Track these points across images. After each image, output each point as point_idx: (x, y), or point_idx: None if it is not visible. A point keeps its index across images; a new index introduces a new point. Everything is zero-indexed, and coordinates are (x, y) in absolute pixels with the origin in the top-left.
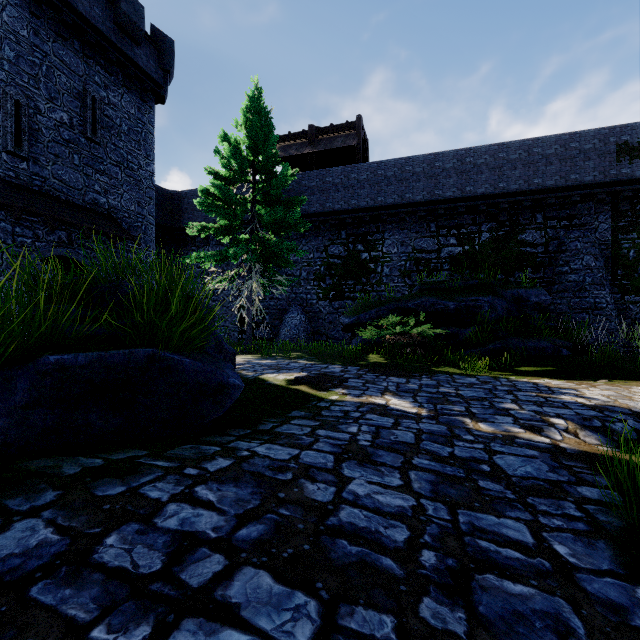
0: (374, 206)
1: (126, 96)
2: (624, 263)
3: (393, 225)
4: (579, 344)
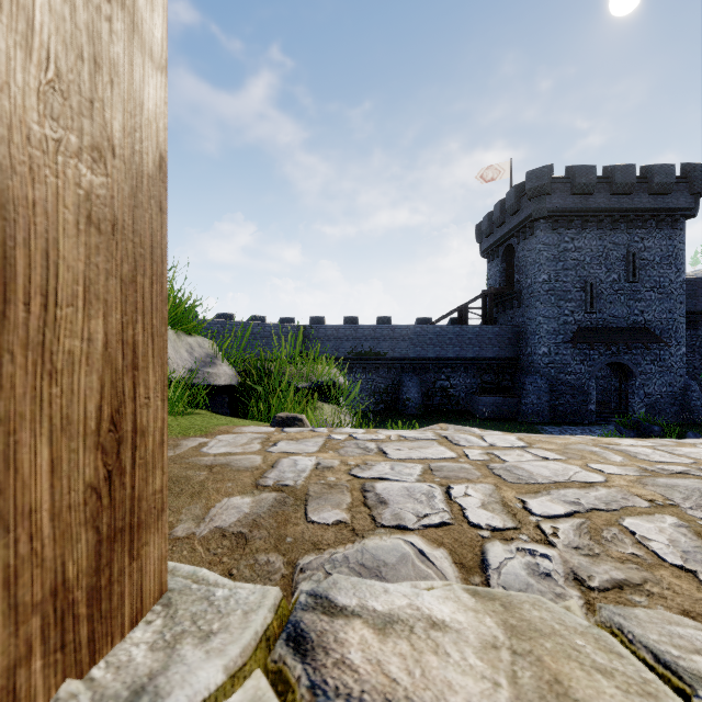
0: None
1: (658, 235)
2: None
3: None
4: None
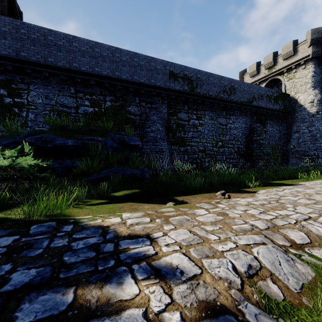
0: (17, 58)
1: None
2: (172, 130)
3: (38, 80)
4: (155, 170)
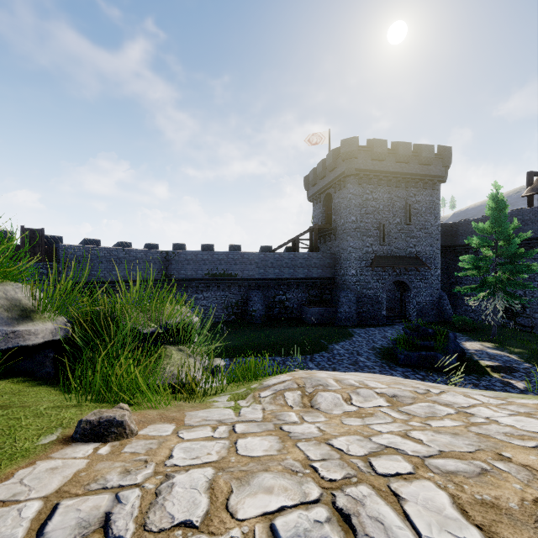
0: None
1: (424, 193)
2: None
3: None
4: None
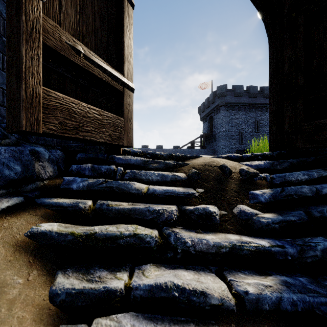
0: None
1: (266, 114)
2: None
3: None
4: None
